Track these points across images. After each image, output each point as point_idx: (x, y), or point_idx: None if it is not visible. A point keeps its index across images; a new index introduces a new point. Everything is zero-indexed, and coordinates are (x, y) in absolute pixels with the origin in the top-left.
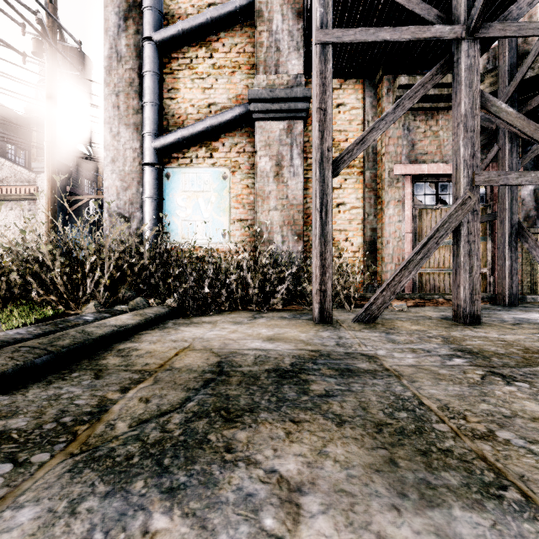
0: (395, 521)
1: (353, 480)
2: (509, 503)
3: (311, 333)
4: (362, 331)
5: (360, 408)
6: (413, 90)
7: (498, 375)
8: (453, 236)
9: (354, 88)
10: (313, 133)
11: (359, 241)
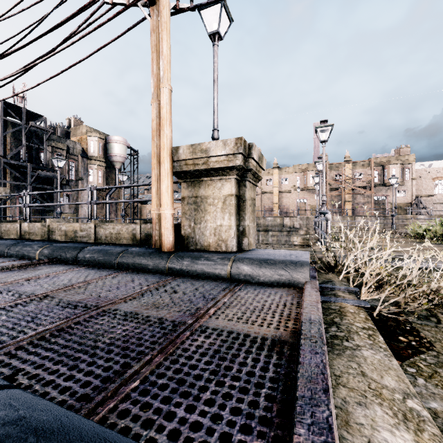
0: None
1: None
2: None
3: None
4: None
5: None
6: (20, 191)
7: None
8: None
9: None
10: None
11: None
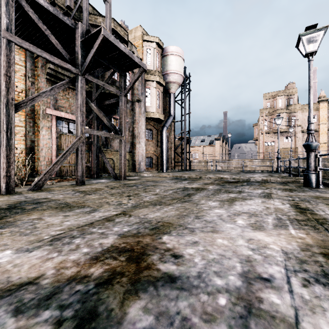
0: (65, 214)
1: (54, 214)
2: (86, 207)
3: (6, 198)
4: (36, 193)
5: (49, 207)
6: (59, 85)
7: (88, 194)
8: (76, 151)
9: (19, 52)
10: (1, 86)
11: (22, 147)
